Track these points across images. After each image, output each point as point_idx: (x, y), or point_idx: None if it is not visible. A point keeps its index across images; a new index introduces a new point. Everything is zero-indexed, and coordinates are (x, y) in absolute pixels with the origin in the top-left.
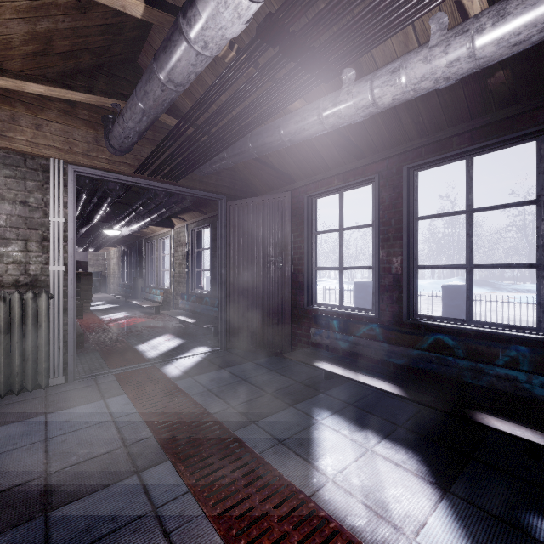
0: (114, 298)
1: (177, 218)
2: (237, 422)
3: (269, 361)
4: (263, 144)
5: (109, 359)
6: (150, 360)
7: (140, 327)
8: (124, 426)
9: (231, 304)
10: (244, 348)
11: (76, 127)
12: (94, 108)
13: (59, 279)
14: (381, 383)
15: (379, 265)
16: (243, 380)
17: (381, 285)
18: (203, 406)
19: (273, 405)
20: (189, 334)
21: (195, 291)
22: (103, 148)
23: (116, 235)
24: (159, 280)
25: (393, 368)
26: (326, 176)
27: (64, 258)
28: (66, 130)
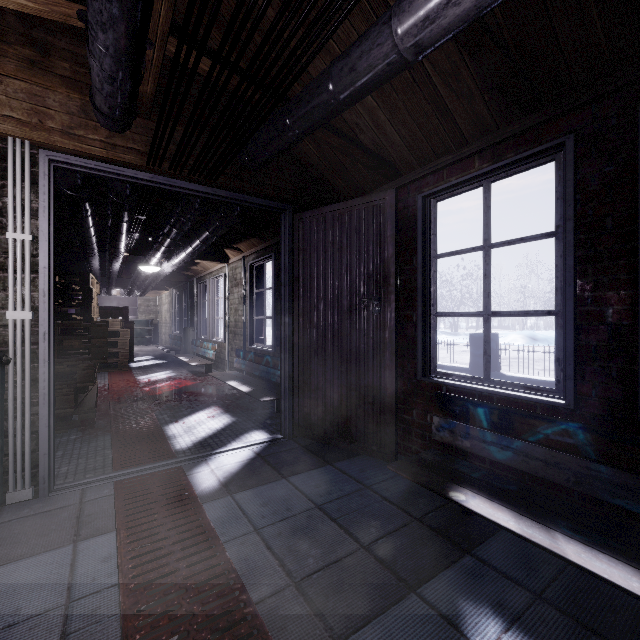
0: (164, 352)
1: (230, 248)
2: (303, 637)
3: (358, 465)
4: (355, 72)
5: (119, 450)
6: (176, 455)
7: (181, 394)
8: (78, 629)
9: (300, 369)
10: (319, 437)
11: (51, 89)
12: (81, 59)
13: (24, 331)
14: (625, 573)
15: (575, 308)
16: (317, 507)
17: (578, 345)
18: (240, 577)
19: (374, 583)
20: (242, 407)
21: (254, 345)
22: (95, 123)
23: (158, 274)
24: (212, 330)
25: (611, 510)
26: (459, 156)
27: (32, 299)
28: (34, 92)
